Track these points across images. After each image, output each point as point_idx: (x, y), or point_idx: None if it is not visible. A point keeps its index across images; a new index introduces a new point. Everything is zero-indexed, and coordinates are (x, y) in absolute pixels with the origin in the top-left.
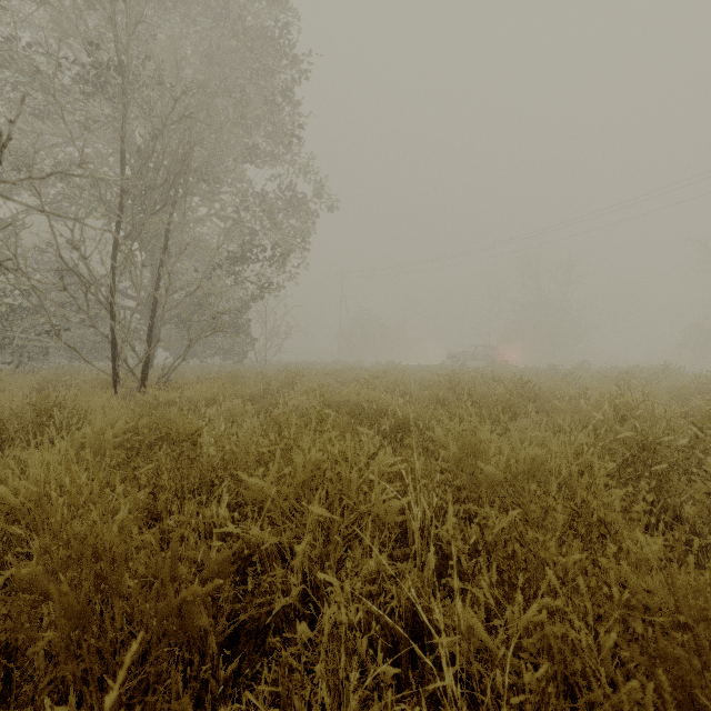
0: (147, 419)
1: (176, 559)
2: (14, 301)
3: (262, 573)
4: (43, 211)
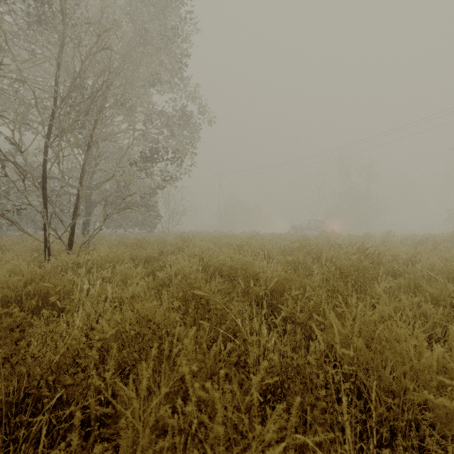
0: (33, 286)
1: None
2: None
3: None
4: None
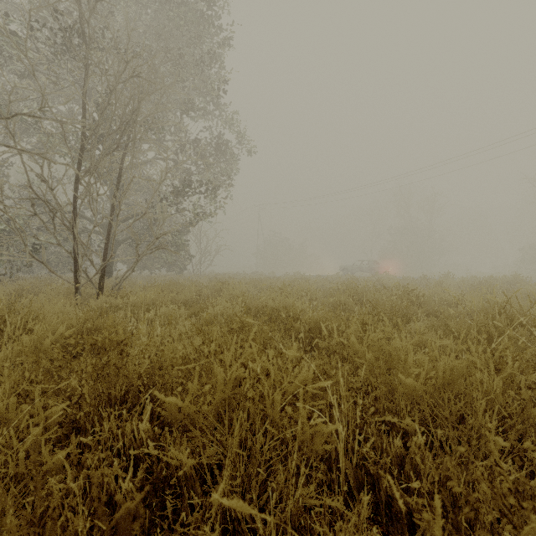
0: (91, 323)
1: (53, 533)
2: (1, 225)
3: (181, 496)
4: (8, 146)
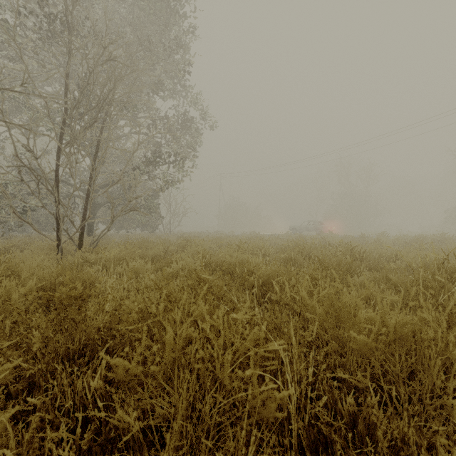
0: (63, 277)
1: None
2: None
3: None
4: None
